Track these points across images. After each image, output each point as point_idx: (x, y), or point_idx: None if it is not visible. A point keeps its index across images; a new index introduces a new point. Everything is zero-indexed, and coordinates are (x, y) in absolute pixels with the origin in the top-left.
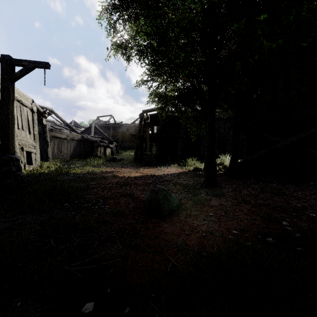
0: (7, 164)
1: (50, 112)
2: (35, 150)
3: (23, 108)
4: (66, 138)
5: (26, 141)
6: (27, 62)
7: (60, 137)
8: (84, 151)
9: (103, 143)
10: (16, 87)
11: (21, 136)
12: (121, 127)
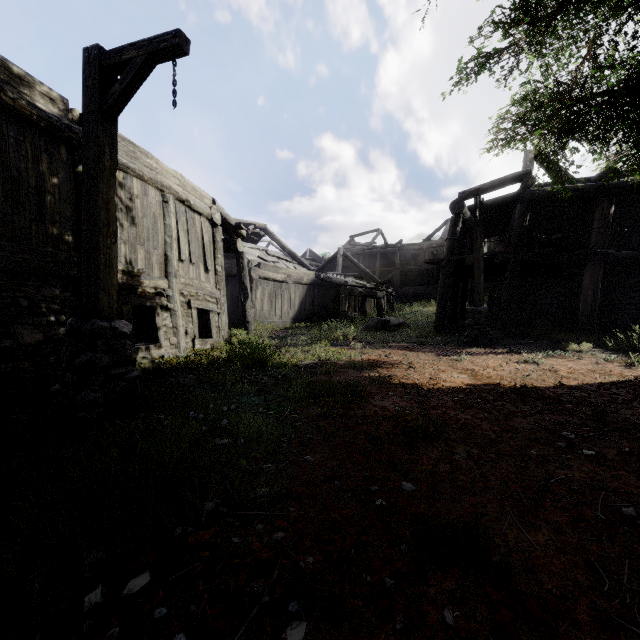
0: (89, 347)
1: (260, 231)
2: (218, 306)
3: (192, 218)
4: (286, 280)
5: (199, 287)
6: (134, 48)
7: (275, 278)
8: (322, 306)
9: (359, 288)
10: (177, 173)
11: (187, 277)
12: (398, 252)
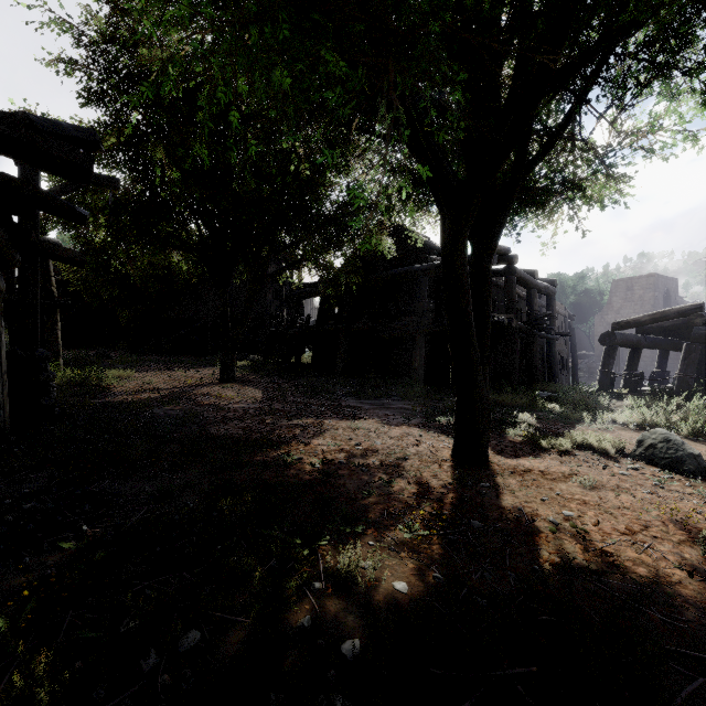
0: None
1: None
2: None
3: None
4: None
5: None
6: None
7: None
8: None
9: None
10: None
11: None
12: None
